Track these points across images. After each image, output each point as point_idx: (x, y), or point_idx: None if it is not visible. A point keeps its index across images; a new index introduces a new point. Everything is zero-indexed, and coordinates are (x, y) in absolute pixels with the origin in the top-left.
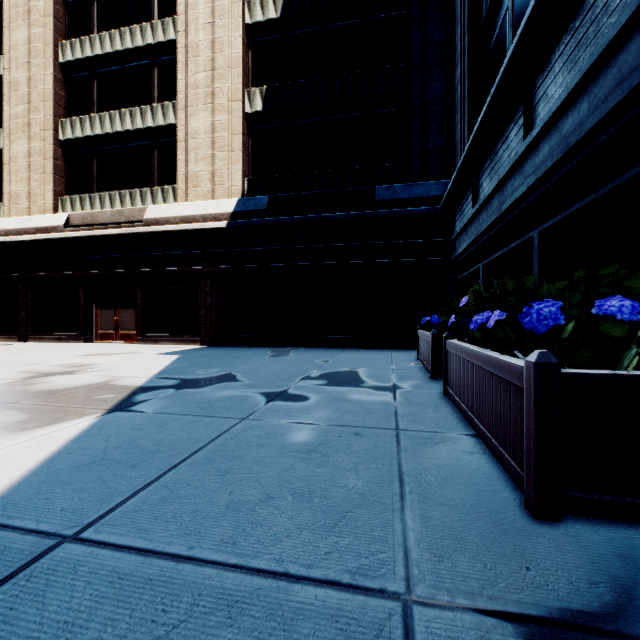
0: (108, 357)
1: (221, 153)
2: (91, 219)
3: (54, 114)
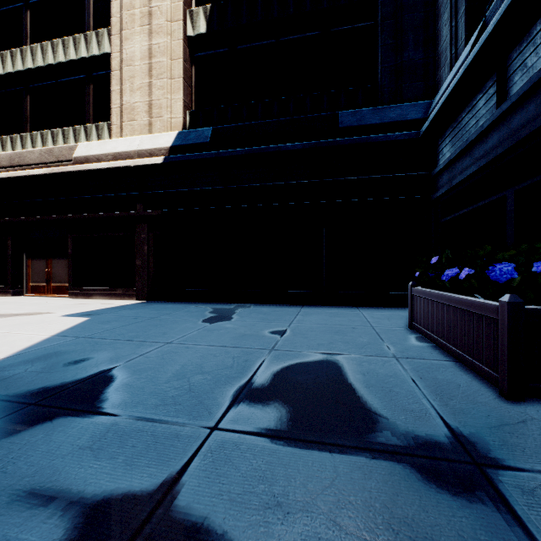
0: None
1: (159, 81)
2: (19, 160)
3: None
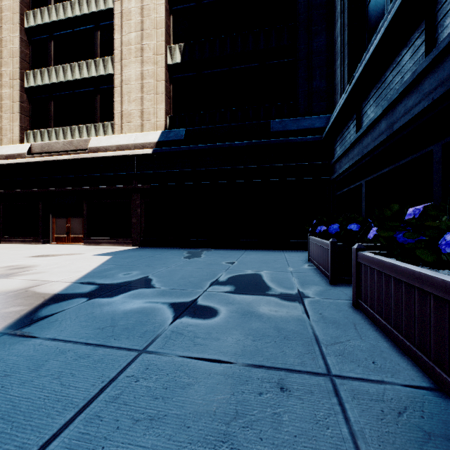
0: (51, 258)
1: (148, 95)
2: (48, 148)
3: (20, 67)
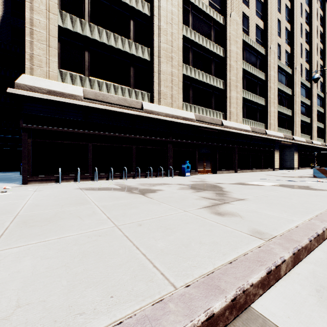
0: None
1: None
2: None
3: None
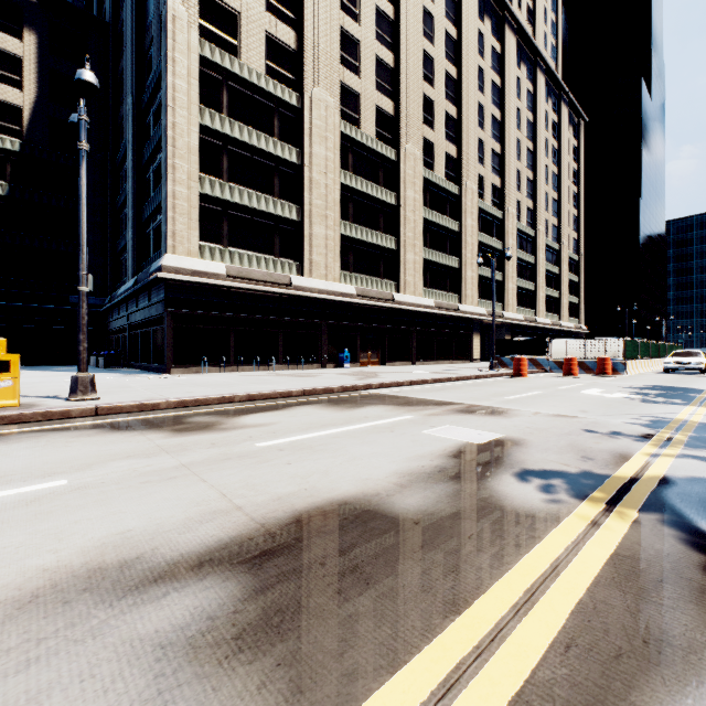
0: None
1: None
2: None
3: None
